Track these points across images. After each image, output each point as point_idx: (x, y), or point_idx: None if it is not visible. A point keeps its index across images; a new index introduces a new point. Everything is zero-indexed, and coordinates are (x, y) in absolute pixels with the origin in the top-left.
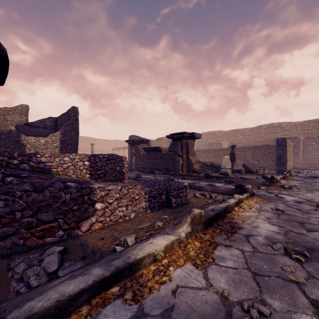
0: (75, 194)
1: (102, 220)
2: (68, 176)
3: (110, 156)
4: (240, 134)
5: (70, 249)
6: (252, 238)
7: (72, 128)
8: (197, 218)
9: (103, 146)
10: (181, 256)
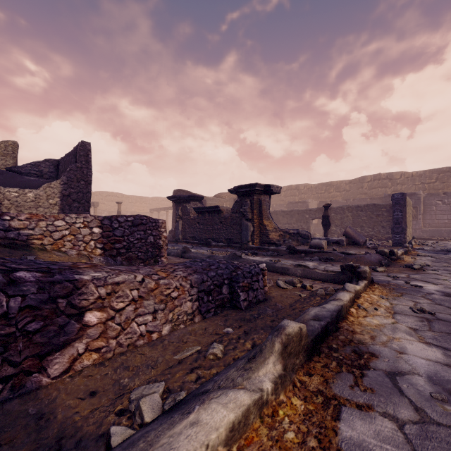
0: (35, 296)
1: (100, 346)
2: (61, 252)
3: (138, 219)
4: (335, 189)
5: (3, 435)
6: (403, 381)
7: (81, 176)
8: (294, 342)
9: (137, 206)
10: (266, 448)
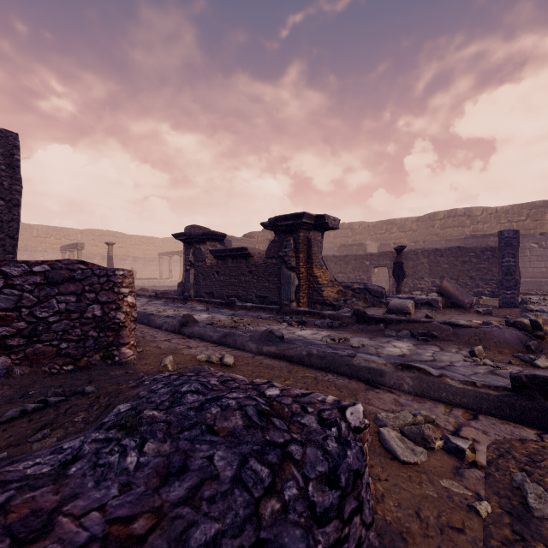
0: None
1: None
2: None
3: (63, 268)
4: (398, 228)
5: None
6: None
7: None
8: None
9: (142, 250)
10: None
